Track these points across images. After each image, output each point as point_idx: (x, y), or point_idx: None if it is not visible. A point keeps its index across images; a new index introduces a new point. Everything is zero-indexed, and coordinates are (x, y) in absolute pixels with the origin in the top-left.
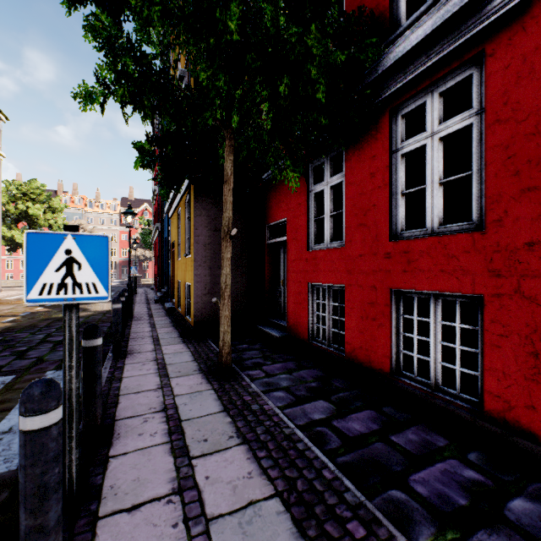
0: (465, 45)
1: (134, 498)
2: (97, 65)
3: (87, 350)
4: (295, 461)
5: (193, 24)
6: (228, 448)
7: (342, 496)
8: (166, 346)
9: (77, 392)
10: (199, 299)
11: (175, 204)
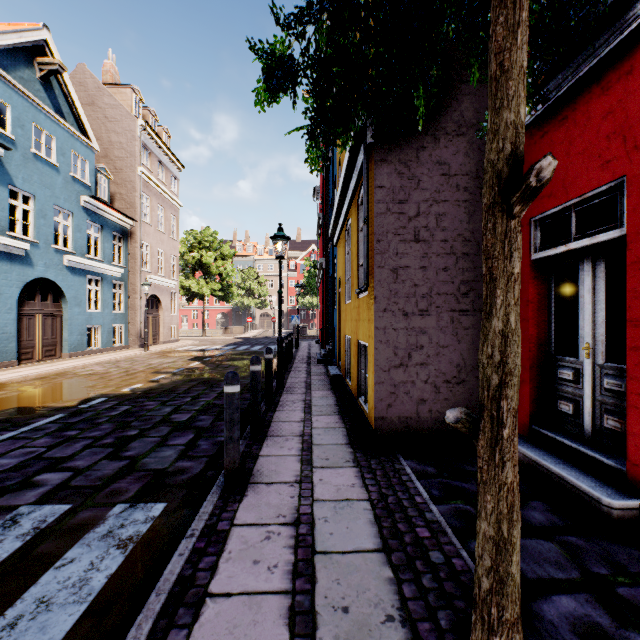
0: None
1: None
2: None
3: None
4: None
5: None
6: None
7: None
8: (322, 470)
9: None
10: (384, 376)
11: (341, 218)
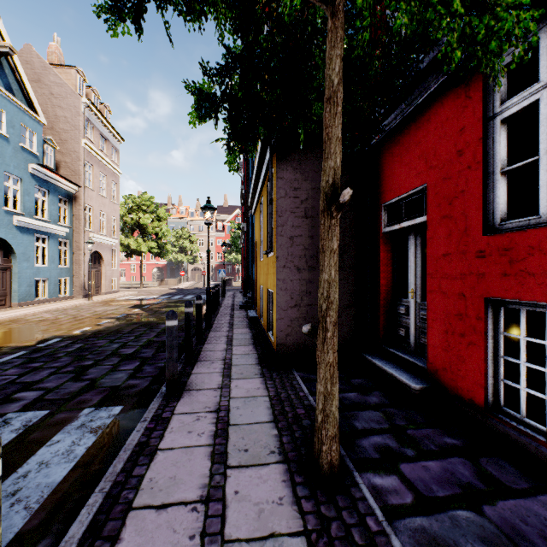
0: None
1: None
2: None
3: None
4: None
5: None
6: None
7: None
8: (238, 380)
9: None
10: (284, 314)
11: (257, 195)
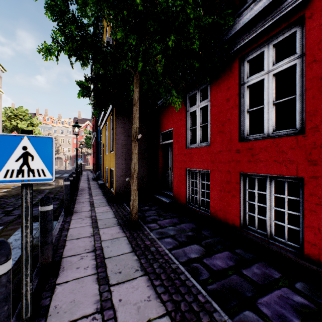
0: (291, 12)
1: (70, 315)
2: (52, 30)
3: (42, 213)
4: (179, 288)
5: (113, 2)
6: (135, 278)
7: (212, 315)
8: (98, 207)
9: (31, 244)
10: (119, 178)
11: (104, 121)
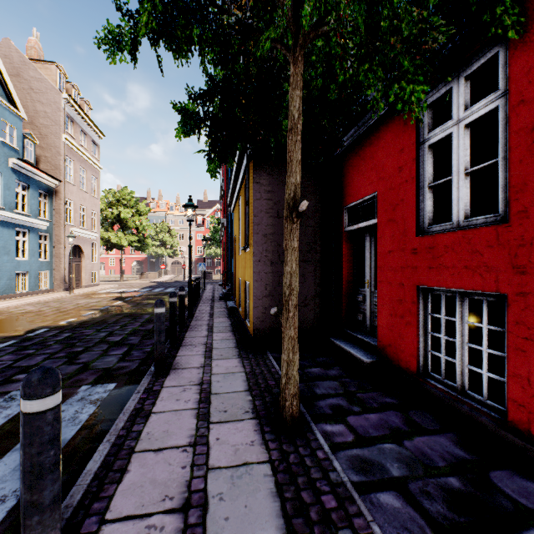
0: None
1: None
2: None
3: (25, 419)
4: None
5: None
6: None
7: None
8: (218, 360)
9: None
10: (259, 302)
11: (236, 194)
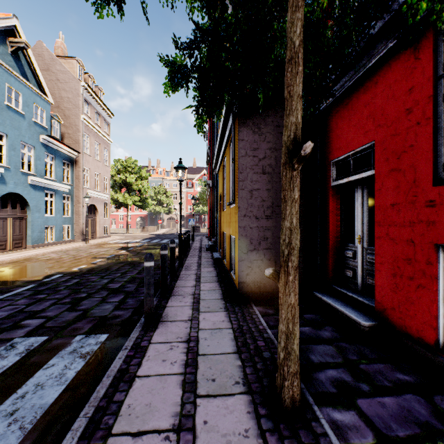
0: None
1: None
2: None
3: None
4: None
5: None
6: None
7: None
8: (205, 313)
9: None
10: (244, 256)
11: (221, 156)
